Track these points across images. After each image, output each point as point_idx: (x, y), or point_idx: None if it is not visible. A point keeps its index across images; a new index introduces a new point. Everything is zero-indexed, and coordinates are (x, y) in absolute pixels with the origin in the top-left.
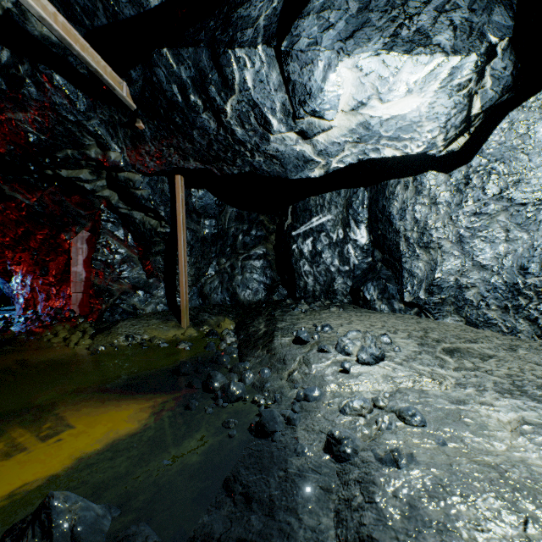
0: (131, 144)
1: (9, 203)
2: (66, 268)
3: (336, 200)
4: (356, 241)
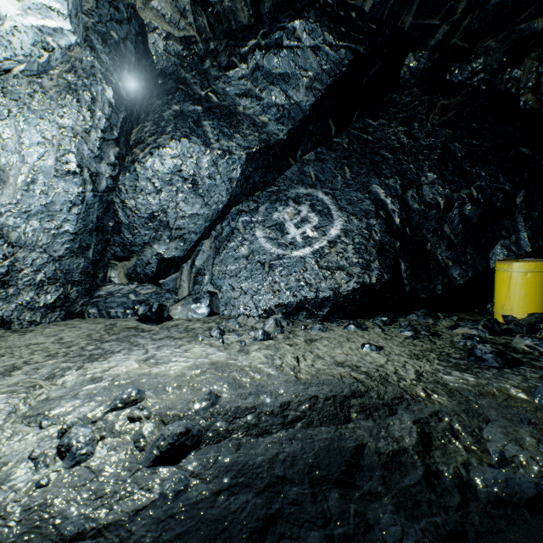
0: None
1: None
2: None
3: None
4: None
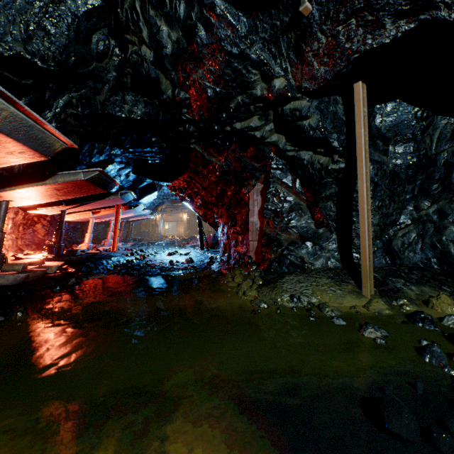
0: (295, 55)
1: (209, 167)
2: (247, 219)
3: None
4: None
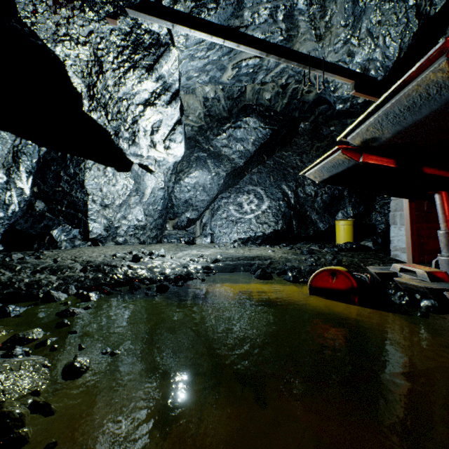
0: None
1: None
2: None
3: (2, 141)
4: (23, 190)
